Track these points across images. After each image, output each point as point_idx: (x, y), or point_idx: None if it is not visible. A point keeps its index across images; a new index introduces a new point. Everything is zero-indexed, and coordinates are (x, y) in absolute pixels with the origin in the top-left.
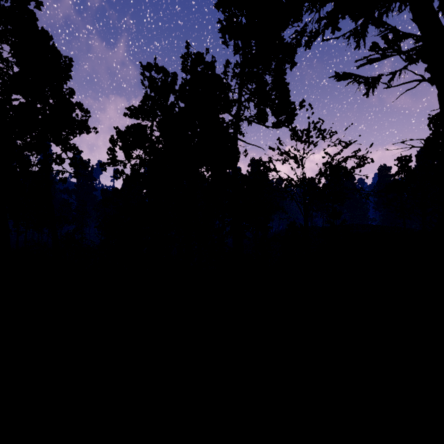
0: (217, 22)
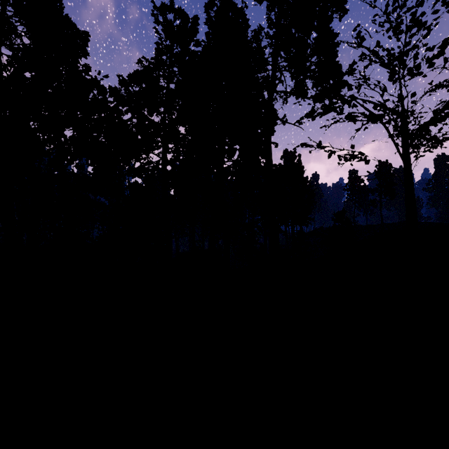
0: None
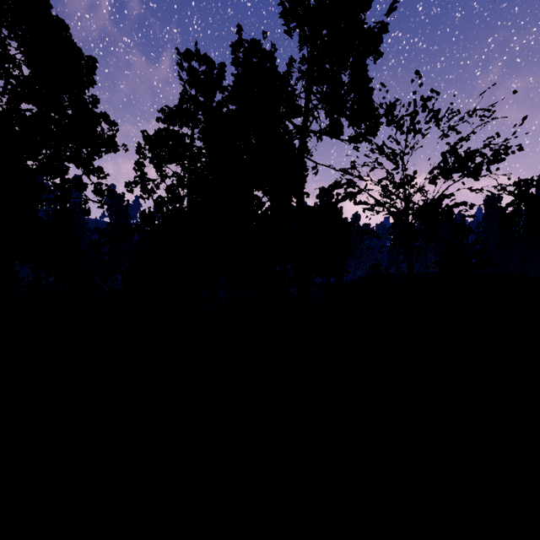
0: (278, 4)
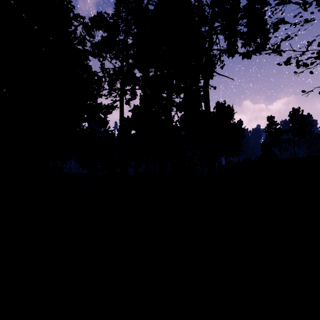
0: None
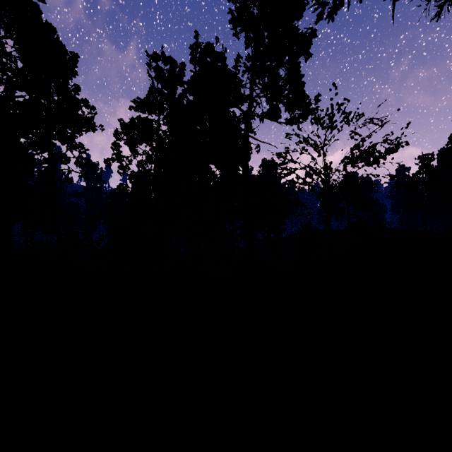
0: (227, 12)
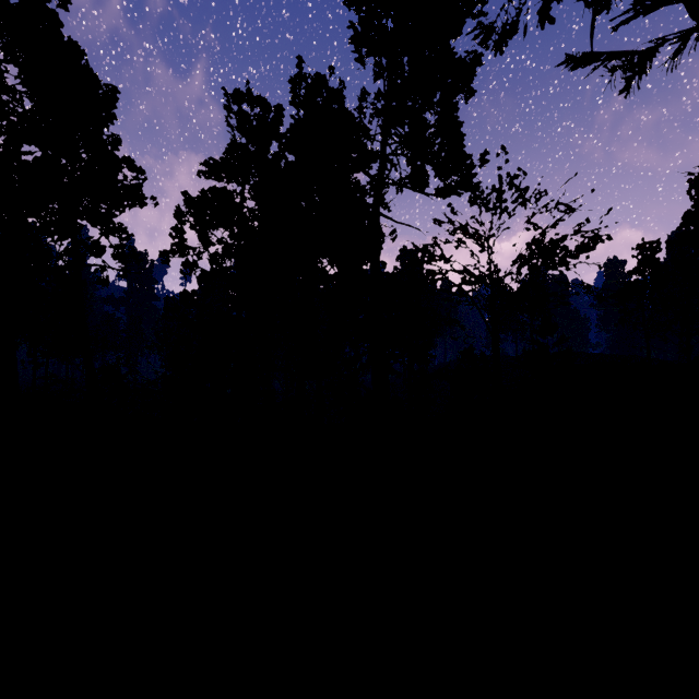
0: (347, 27)
